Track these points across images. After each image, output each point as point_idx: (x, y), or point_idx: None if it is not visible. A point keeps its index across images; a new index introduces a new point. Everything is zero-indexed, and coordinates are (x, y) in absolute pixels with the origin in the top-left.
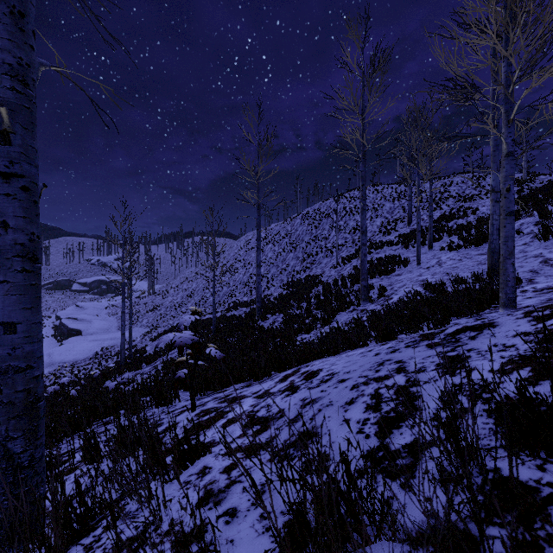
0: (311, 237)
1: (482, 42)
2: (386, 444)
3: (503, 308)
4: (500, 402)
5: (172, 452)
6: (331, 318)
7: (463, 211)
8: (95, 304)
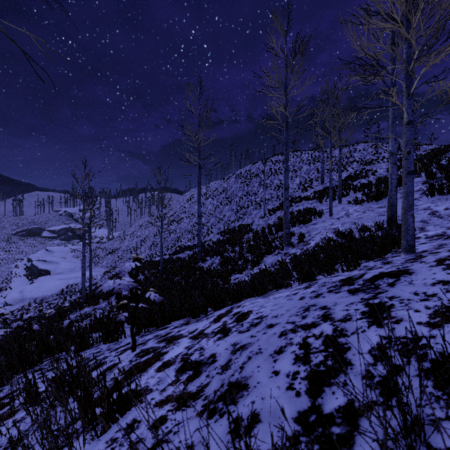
0: (243, 192)
1: (388, 25)
2: (318, 405)
3: (404, 252)
4: (436, 360)
5: (100, 406)
6: (259, 260)
7: (365, 172)
8: (62, 248)
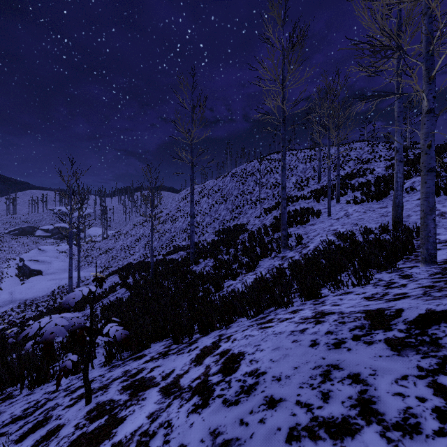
0: (239, 191)
1: None
2: None
3: (424, 263)
4: None
5: None
6: (255, 265)
7: (363, 171)
8: (55, 248)
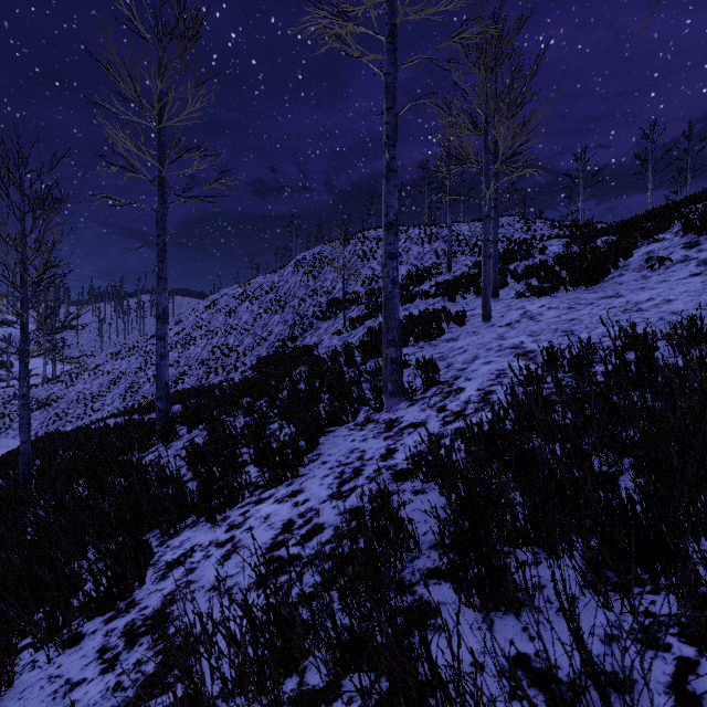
0: (307, 291)
1: None
2: None
3: None
4: None
5: None
6: (301, 454)
7: (525, 251)
8: None
